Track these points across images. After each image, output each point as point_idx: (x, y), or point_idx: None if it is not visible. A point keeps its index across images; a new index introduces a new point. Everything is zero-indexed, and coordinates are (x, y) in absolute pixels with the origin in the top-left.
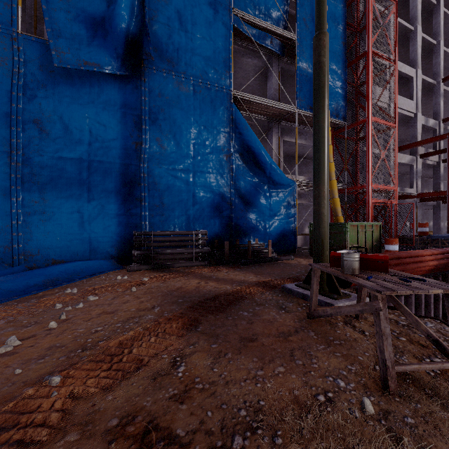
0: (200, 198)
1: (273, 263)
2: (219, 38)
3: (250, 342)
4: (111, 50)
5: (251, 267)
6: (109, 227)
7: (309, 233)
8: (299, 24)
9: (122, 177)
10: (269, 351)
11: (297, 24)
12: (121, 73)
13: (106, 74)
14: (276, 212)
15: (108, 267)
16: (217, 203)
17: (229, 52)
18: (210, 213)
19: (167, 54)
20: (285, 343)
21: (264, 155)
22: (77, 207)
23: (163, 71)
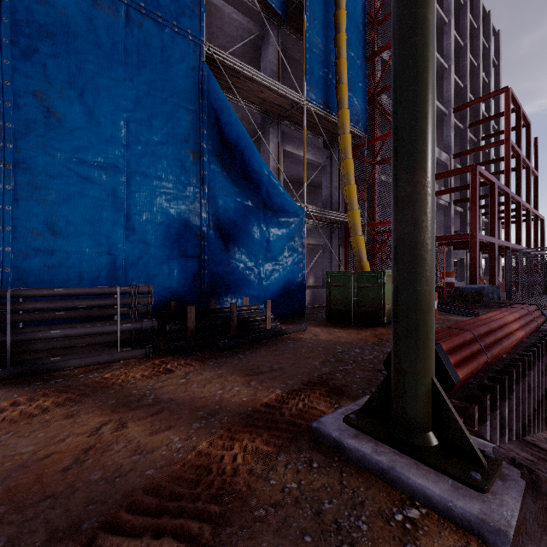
0: (142, 224)
1: (276, 340)
2: None
3: None
4: None
5: (237, 355)
6: None
7: (313, 285)
8: None
9: None
10: None
11: None
12: None
13: None
14: (276, 254)
15: None
16: (175, 236)
17: None
18: (162, 253)
19: None
20: None
21: (259, 159)
22: None
23: None
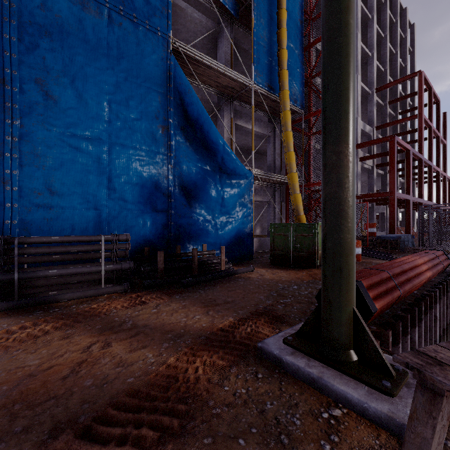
0: (121, 185)
1: (229, 279)
2: None
3: None
4: None
5: (198, 290)
6: None
7: (260, 234)
8: None
9: None
10: None
11: None
12: None
13: None
14: (229, 209)
15: None
16: (148, 194)
17: None
18: (137, 208)
19: None
20: None
21: (215, 132)
22: None
23: None
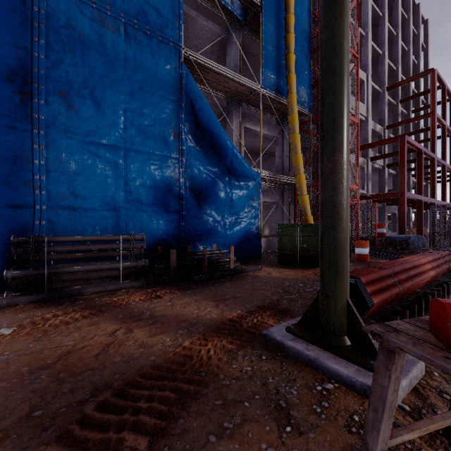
0: (136, 188)
1: (238, 277)
2: None
3: None
4: None
5: (208, 286)
6: None
7: (268, 234)
8: None
9: None
10: None
11: None
12: None
13: None
14: (238, 210)
15: None
16: (161, 196)
17: None
18: (151, 210)
19: None
20: None
21: (224, 136)
22: None
23: None
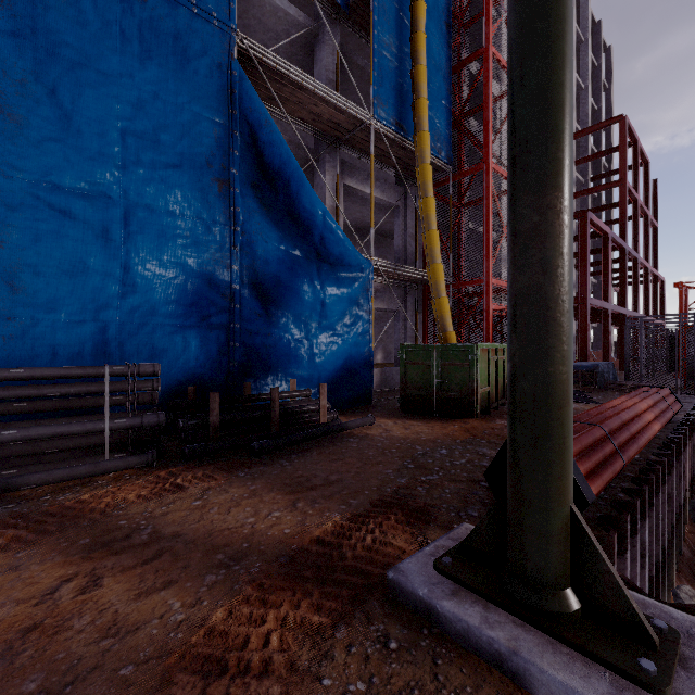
0: (147, 278)
1: (334, 439)
2: None
3: None
4: None
5: (279, 460)
6: None
7: (382, 362)
8: None
9: None
10: None
11: None
12: None
13: None
14: (333, 321)
15: None
16: (194, 295)
17: None
18: (176, 319)
19: None
20: None
21: (311, 193)
22: None
23: None
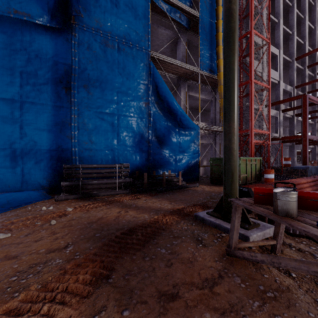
0: (124, 137)
1: (183, 190)
2: (140, 8)
3: (171, 300)
4: (42, 3)
5: (166, 194)
6: (41, 161)
7: (206, 165)
8: (201, 5)
9: (53, 117)
10: (195, 317)
11: (200, 4)
12: (52, 25)
13: (39, 25)
14: (184, 149)
15: (38, 197)
16: (137, 142)
17: (148, 20)
18: (132, 149)
19: (95, 15)
20: (212, 299)
21: (175, 104)
22: (9, 143)
23: (91, 28)
